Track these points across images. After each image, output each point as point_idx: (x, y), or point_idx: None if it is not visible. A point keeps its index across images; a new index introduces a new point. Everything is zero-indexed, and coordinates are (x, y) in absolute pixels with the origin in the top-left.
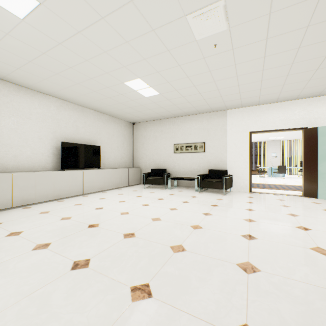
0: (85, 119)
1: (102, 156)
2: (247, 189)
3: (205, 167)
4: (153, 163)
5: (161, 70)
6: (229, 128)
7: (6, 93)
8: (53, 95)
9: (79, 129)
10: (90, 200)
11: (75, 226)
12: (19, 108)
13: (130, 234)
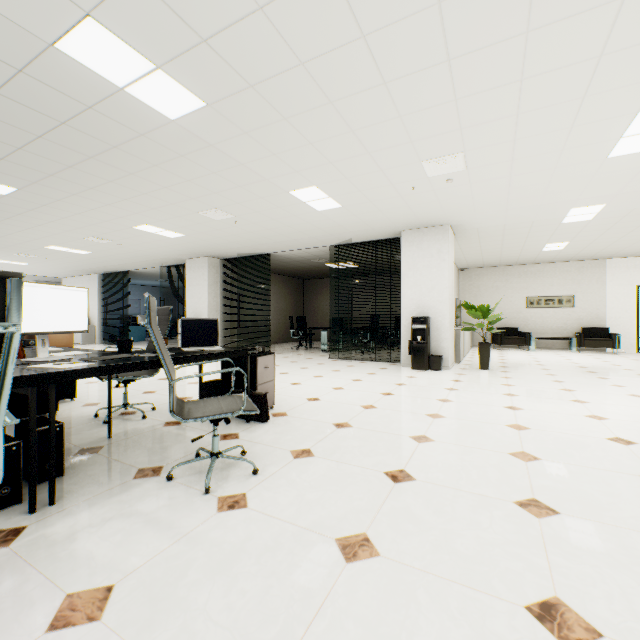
0: None
1: None
2: (632, 349)
3: (574, 325)
4: None
5: (601, 238)
6: (608, 280)
7: None
8: None
9: None
10: (496, 357)
11: (571, 367)
12: None
13: (627, 369)
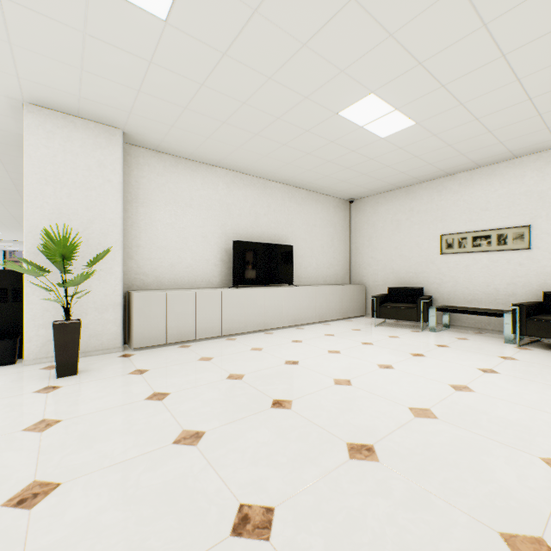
0: (268, 200)
1: (296, 264)
2: None
3: (531, 285)
4: (391, 275)
5: (428, 54)
6: None
7: (161, 171)
8: (221, 165)
9: (259, 218)
10: (276, 342)
11: (249, 399)
12: (177, 192)
13: (364, 448)
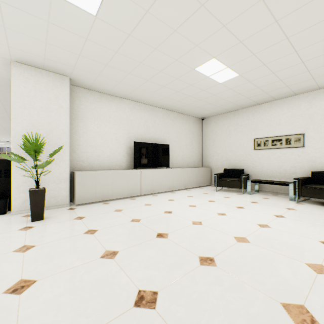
0: (154, 118)
1: (170, 155)
2: None
3: (304, 167)
4: (225, 162)
5: (245, 37)
6: None
7: (92, 101)
8: (127, 98)
9: (149, 129)
10: (159, 201)
11: (143, 233)
12: (101, 113)
13: (208, 259)
